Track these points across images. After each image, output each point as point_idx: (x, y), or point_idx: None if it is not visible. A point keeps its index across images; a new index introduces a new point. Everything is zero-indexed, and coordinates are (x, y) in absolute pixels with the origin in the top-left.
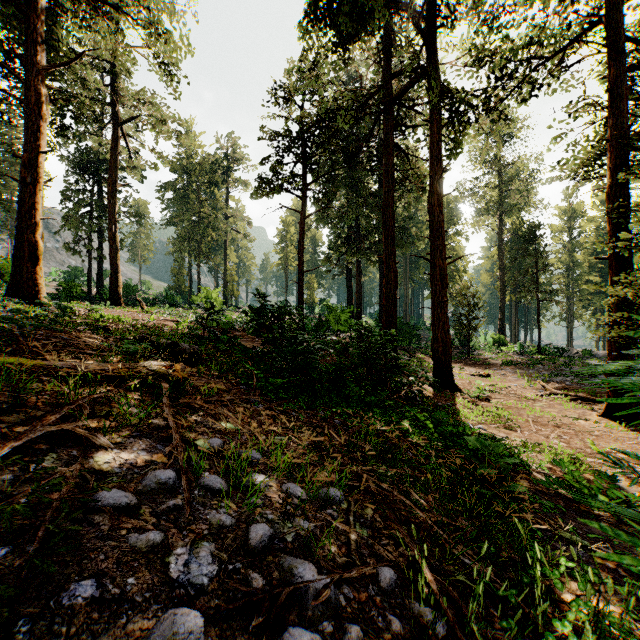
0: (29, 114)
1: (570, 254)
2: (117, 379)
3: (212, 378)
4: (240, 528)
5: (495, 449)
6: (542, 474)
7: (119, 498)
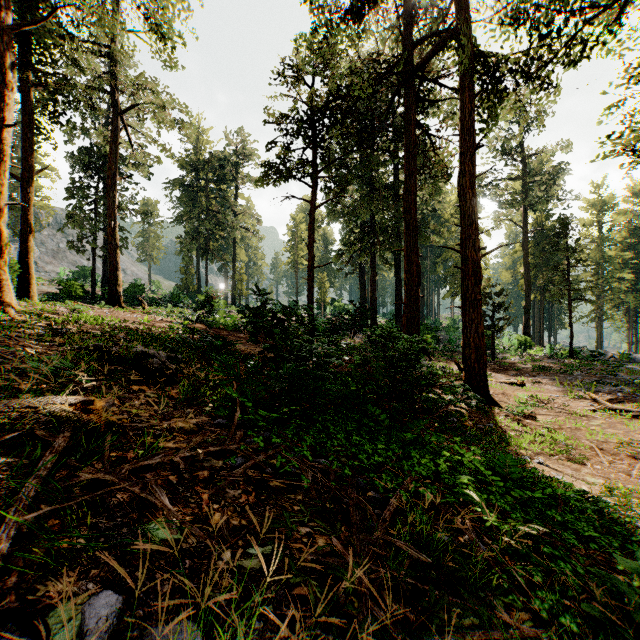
0: None
1: (599, 250)
2: None
3: (181, 406)
4: None
5: None
6: None
7: None
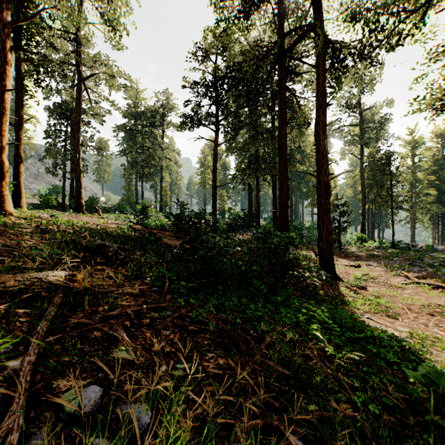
0: None
1: (413, 174)
2: (3, 294)
3: (129, 279)
4: None
5: (437, 381)
6: None
7: None
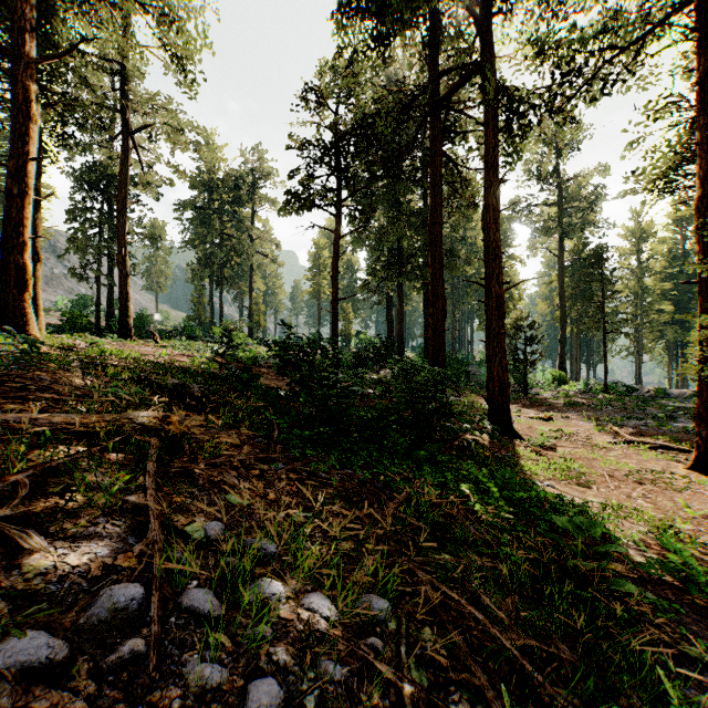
0: (16, 114)
1: (639, 280)
2: (92, 436)
3: (224, 428)
4: (234, 687)
5: (588, 529)
6: (635, 550)
7: (36, 650)
